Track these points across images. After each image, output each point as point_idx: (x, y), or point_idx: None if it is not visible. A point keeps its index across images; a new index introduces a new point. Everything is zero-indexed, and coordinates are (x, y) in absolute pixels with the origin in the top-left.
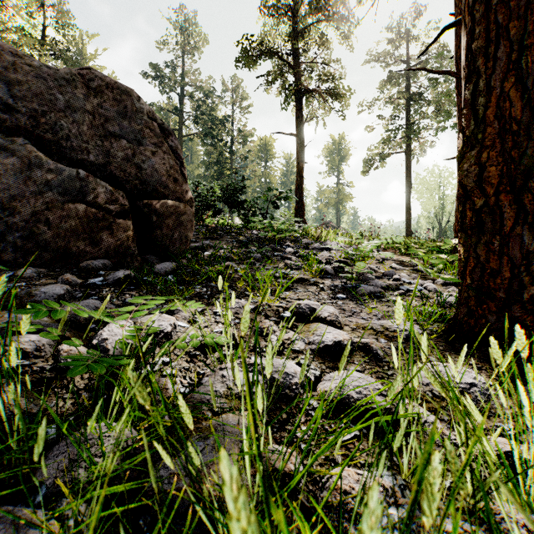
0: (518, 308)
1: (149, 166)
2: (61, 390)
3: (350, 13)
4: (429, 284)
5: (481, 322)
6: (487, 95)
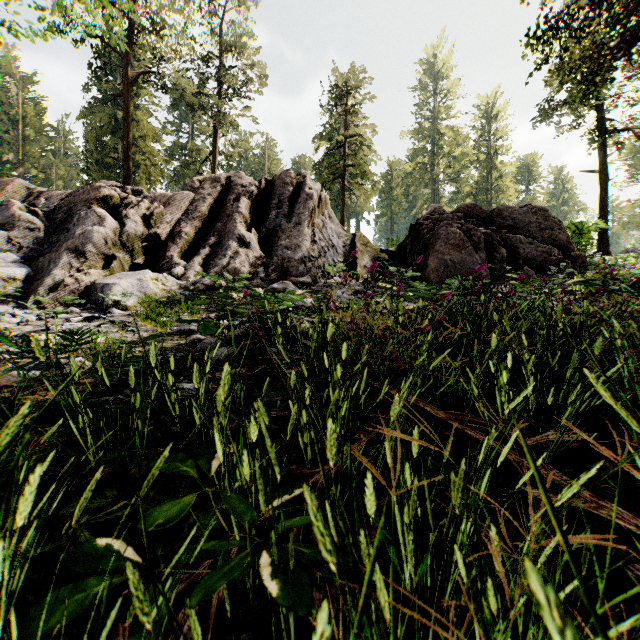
0: None
1: (558, 239)
2: None
3: None
4: None
5: None
6: None
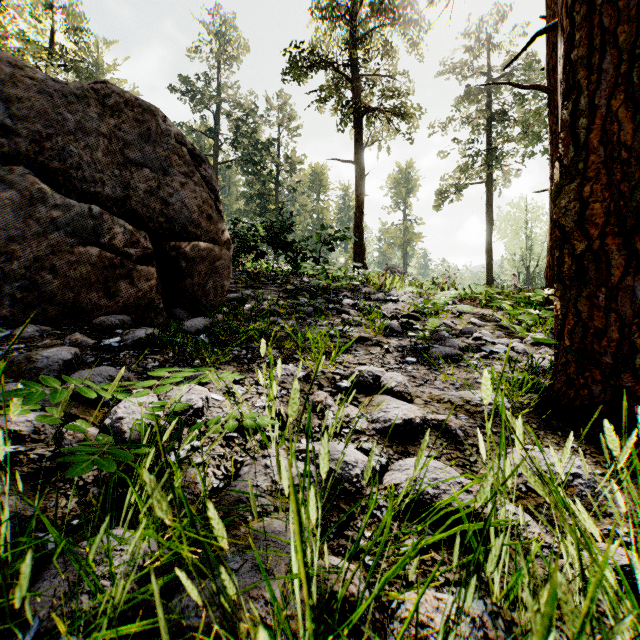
0: (629, 376)
1: (178, 200)
2: (64, 485)
3: (420, 16)
4: (517, 344)
5: (582, 393)
6: (590, 115)
